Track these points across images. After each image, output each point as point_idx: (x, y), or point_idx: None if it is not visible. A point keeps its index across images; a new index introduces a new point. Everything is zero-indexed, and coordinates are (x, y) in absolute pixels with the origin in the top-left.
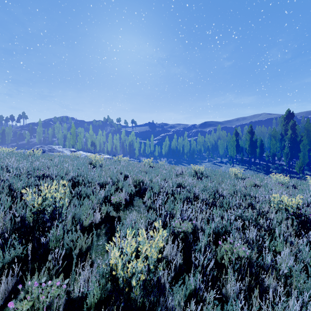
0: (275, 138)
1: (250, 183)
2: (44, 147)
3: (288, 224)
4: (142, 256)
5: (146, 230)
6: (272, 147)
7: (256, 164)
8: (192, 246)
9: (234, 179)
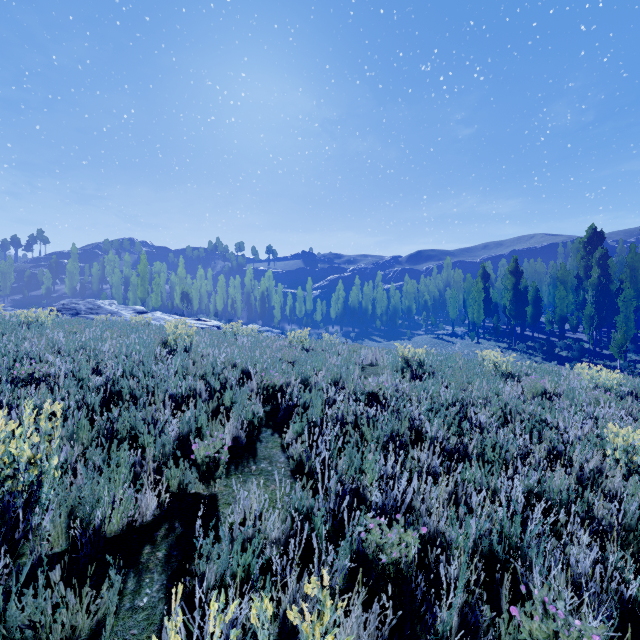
0: (565, 284)
1: (534, 390)
2: (78, 304)
3: None
4: None
5: (287, 542)
6: (559, 303)
7: (526, 340)
8: (422, 610)
9: (495, 377)
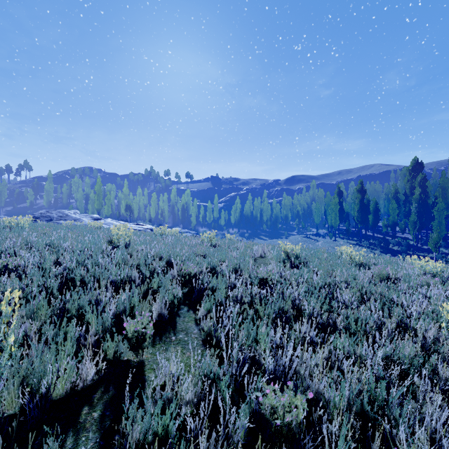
0: (396, 199)
1: (381, 275)
2: (51, 213)
3: None
4: None
5: (199, 402)
6: (392, 213)
7: (369, 238)
8: None
9: (351, 266)
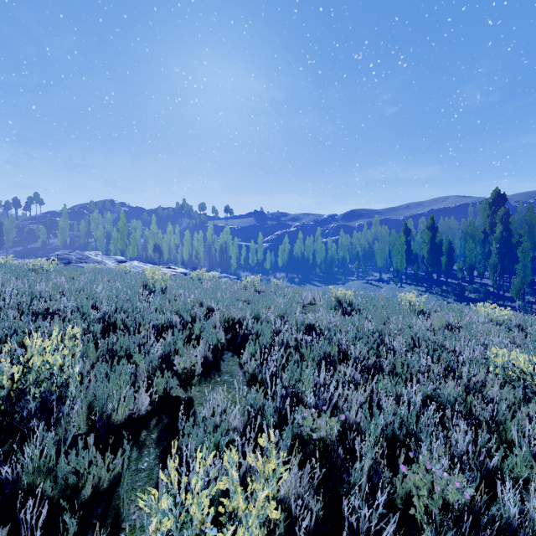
0: (474, 238)
1: (440, 323)
2: (69, 255)
3: (530, 413)
4: None
5: (245, 430)
6: (468, 254)
7: (441, 284)
8: (341, 471)
9: (409, 313)
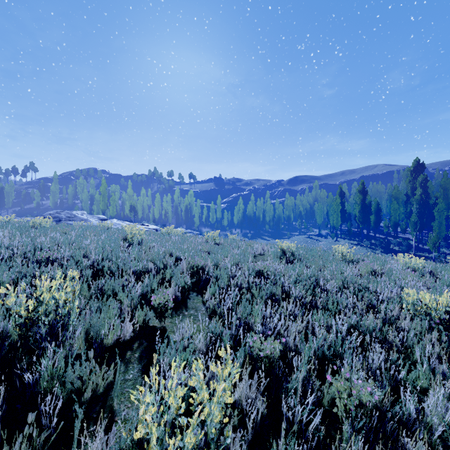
0: (398, 200)
1: (366, 270)
2: (60, 214)
3: (433, 339)
4: (194, 424)
5: (207, 351)
6: (393, 213)
7: (370, 239)
8: (281, 381)
9: (341, 262)
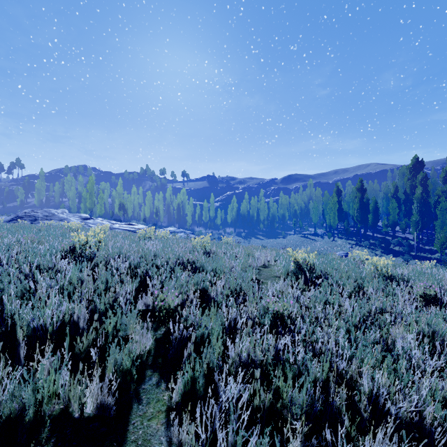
0: (396, 198)
1: (427, 297)
2: (37, 213)
3: None
4: None
5: None
6: (392, 212)
7: (368, 238)
8: None
9: (379, 280)
